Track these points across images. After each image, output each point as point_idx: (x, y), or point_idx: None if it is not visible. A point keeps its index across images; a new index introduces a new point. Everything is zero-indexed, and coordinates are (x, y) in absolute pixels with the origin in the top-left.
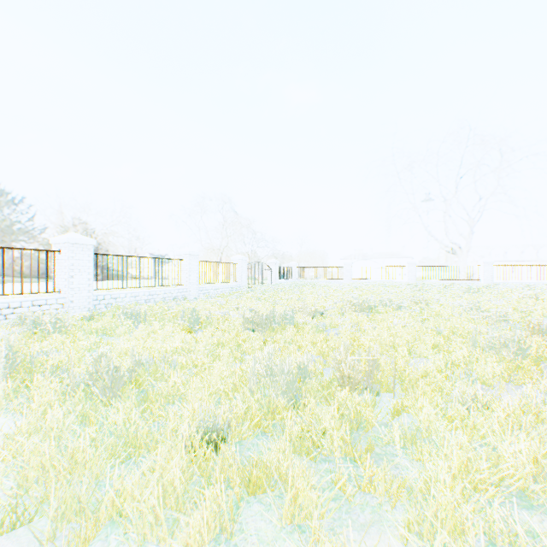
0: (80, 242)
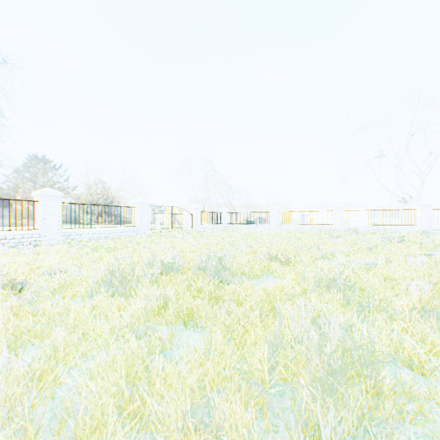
0: None
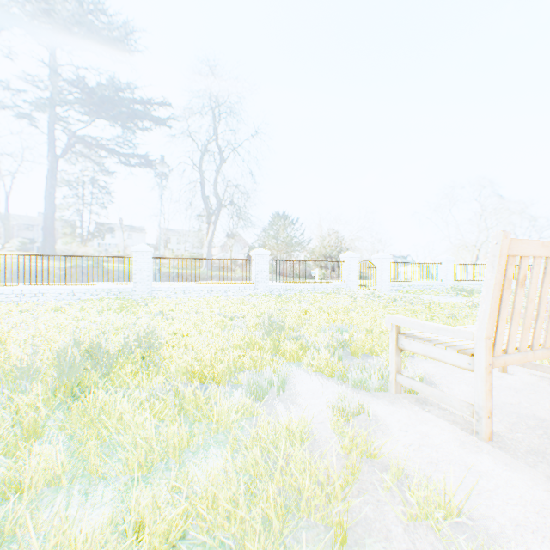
0: (449, 259)
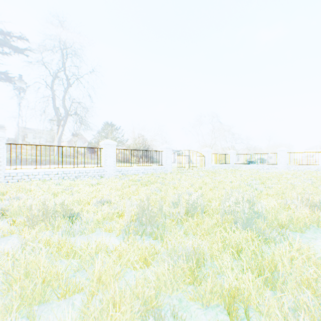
0: None
